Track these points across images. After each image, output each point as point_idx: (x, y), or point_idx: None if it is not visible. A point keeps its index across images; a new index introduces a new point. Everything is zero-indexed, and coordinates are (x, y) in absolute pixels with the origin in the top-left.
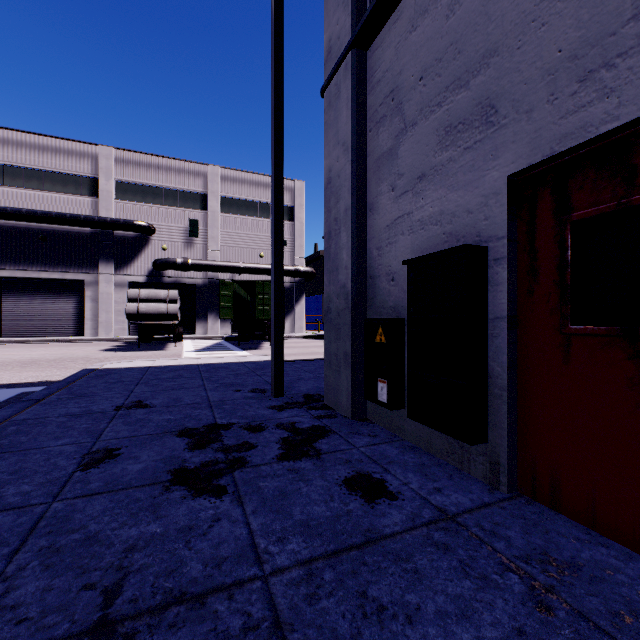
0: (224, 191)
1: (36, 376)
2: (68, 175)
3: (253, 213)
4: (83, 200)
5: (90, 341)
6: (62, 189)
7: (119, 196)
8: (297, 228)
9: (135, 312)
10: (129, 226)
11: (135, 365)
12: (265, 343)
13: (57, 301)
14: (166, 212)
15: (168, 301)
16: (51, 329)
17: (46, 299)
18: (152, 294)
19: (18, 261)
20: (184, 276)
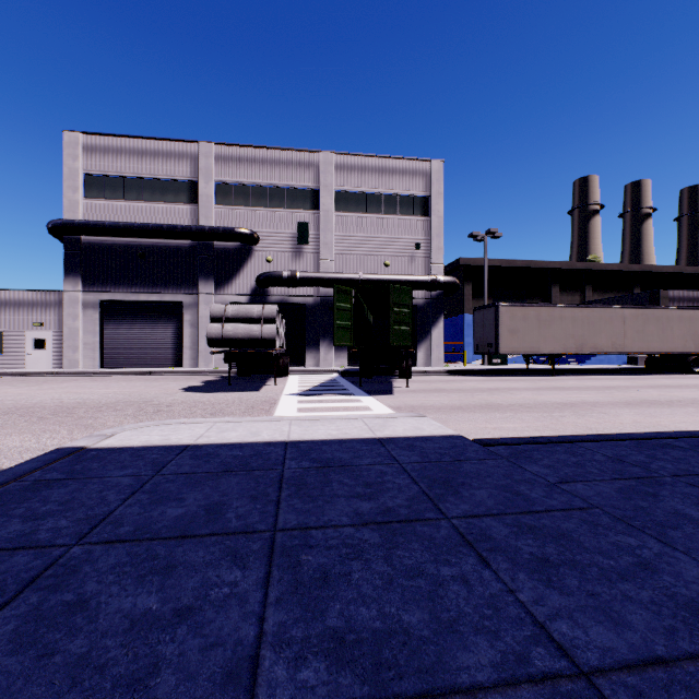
0: (339, 184)
1: (6, 450)
2: (167, 181)
3: (375, 209)
4: (182, 209)
5: (185, 374)
6: (161, 198)
7: (219, 201)
8: (434, 225)
9: (218, 336)
10: (229, 235)
11: (165, 438)
12: (396, 381)
13: (156, 327)
14: (271, 216)
15: (263, 320)
16: (150, 359)
17: (145, 325)
18: (242, 311)
19: (118, 282)
20: (292, 294)
